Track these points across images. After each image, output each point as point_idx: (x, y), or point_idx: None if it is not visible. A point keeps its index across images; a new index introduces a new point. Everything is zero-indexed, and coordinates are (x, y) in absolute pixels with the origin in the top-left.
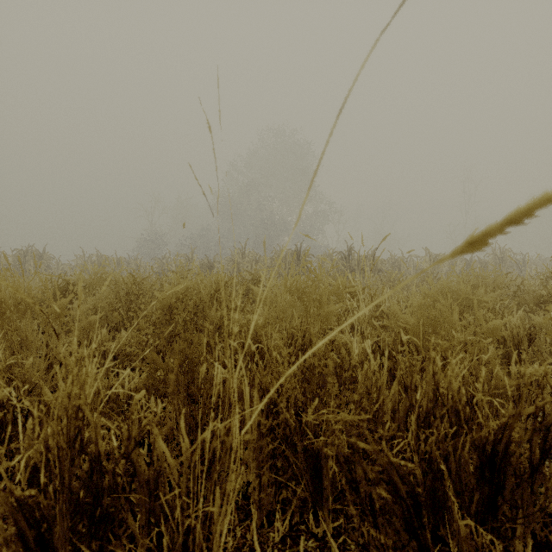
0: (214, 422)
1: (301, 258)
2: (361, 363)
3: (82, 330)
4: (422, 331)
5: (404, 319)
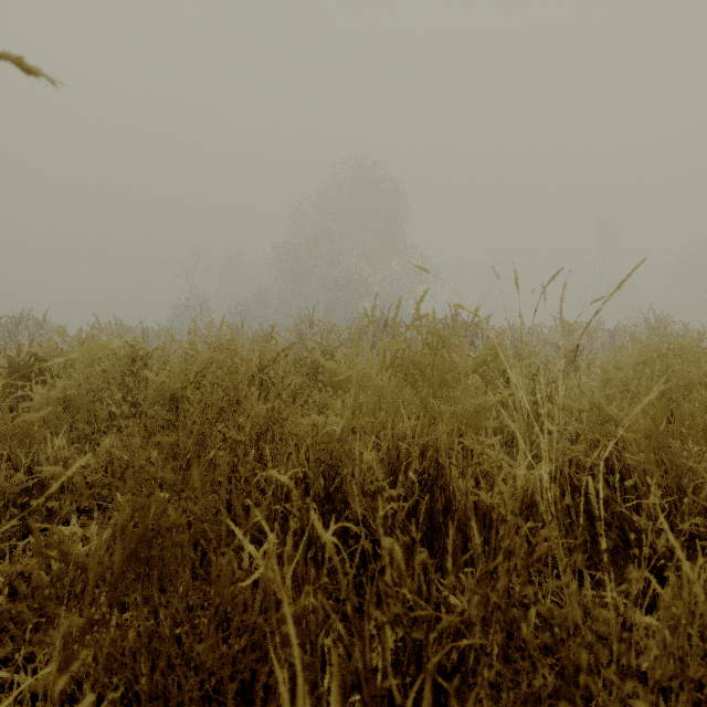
0: (222, 699)
1: (389, 327)
2: (530, 504)
3: (3, 441)
4: (664, 447)
5: (618, 422)
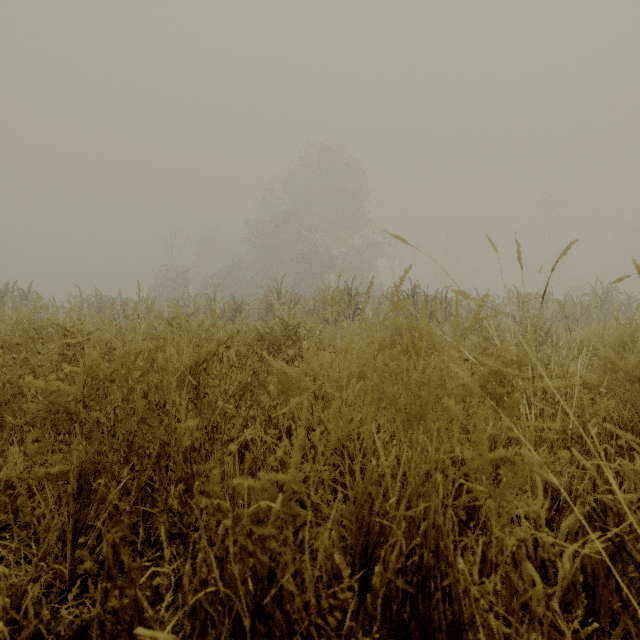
0: None
1: (352, 298)
2: None
3: None
4: None
5: None
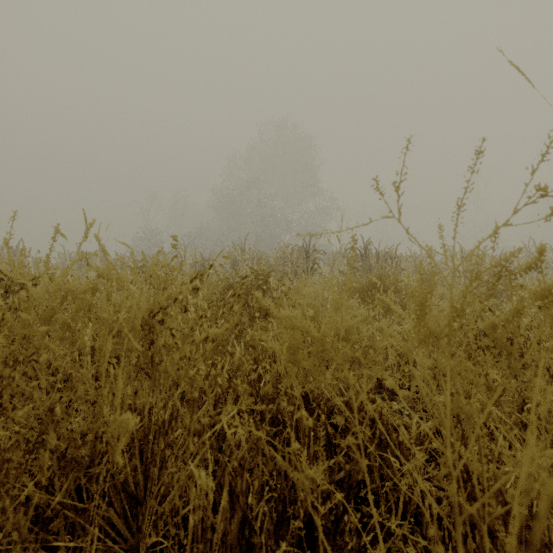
0: None
1: (310, 254)
2: None
3: None
4: None
5: None
